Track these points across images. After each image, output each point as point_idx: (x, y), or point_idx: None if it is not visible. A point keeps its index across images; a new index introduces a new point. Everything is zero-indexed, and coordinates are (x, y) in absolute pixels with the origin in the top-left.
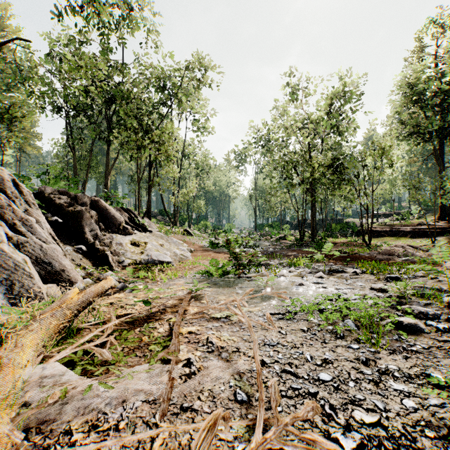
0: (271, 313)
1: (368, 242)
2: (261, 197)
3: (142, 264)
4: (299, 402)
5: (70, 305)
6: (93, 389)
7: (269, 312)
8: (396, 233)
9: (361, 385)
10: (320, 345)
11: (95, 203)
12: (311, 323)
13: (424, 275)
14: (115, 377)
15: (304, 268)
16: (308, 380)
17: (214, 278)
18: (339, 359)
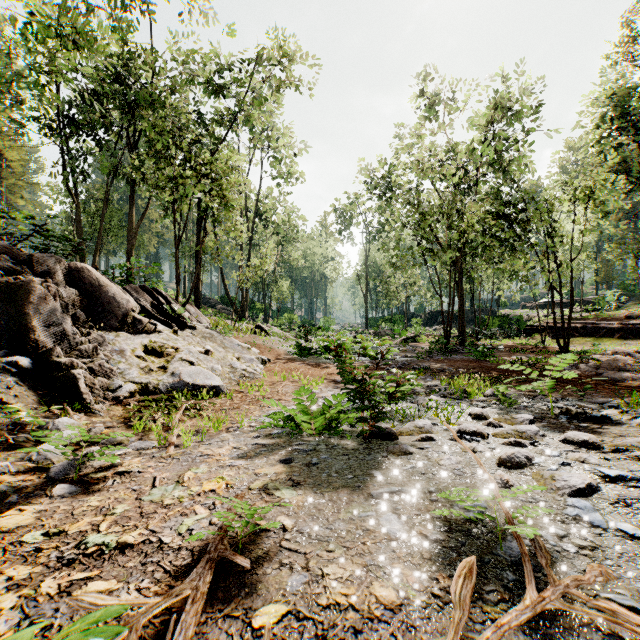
0: None
1: (564, 347)
2: (374, 278)
3: (160, 393)
4: None
5: None
6: None
7: None
8: (593, 332)
9: None
10: None
11: (77, 273)
12: None
13: None
14: None
15: (496, 405)
16: None
17: (304, 437)
18: None
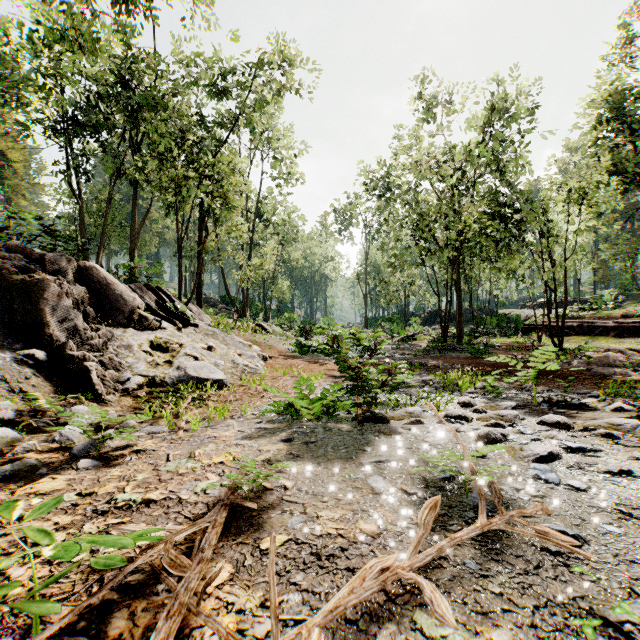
0: None
1: (558, 344)
2: (374, 277)
3: (166, 386)
4: None
5: None
6: None
7: None
8: (589, 330)
9: None
10: None
11: (85, 272)
12: None
13: None
14: None
15: (485, 396)
16: None
17: (303, 422)
18: None
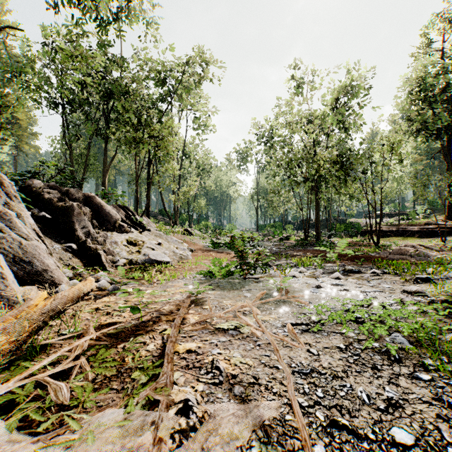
0: (292, 323)
1: (377, 242)
2: (263, 197)
3: (138, 264)
4: None
5: (32, 314)
6: None
7: (289, 322)
8: (403, 233)
9: None
10: (372, 373)
11: (88, 199)
12: (347, 338)
13: None
14: (70, 435)
15: (315, 269)
16: (376, 441)
17: (216, 279)
18: (410, 399)
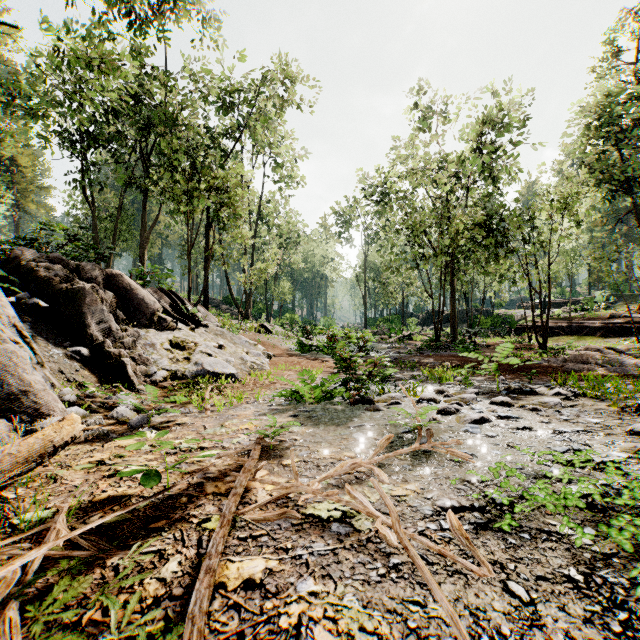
0: (453, 506)
1: (543, 344)
2: (373, 279)
3: (187, 379)
4: None
5: None
6: None
7: (447, 503)
8: (577, 330)
9: None
10: None
11: (112, 279)
12: (576, 549)
13: None
14: None
15: (459, 386)
16: None
17: (306, 405)
18: None
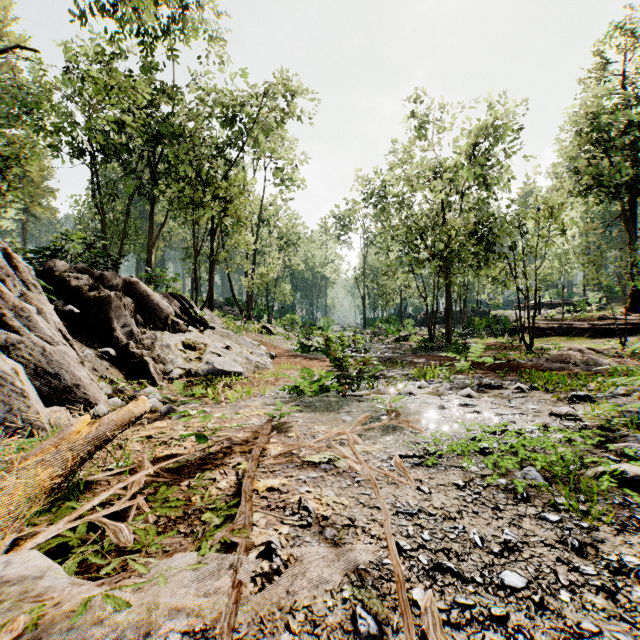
0: (401, 455)
1: (529, 344)
2: (372, 280)
3: (199, 376)
4: (475, 637)
5: (74, 443)
6: (92, 607)
7: (398, 453)
8: (567, 331)
9: (583, 598)
10: (492, 514)
11: (130, 286)
12: (468, 473)
13: (626, 393)
14: (137, 579)
15: (441, 382)
16: (483, 585)
17: (306, 397)
18: (531, 542)
